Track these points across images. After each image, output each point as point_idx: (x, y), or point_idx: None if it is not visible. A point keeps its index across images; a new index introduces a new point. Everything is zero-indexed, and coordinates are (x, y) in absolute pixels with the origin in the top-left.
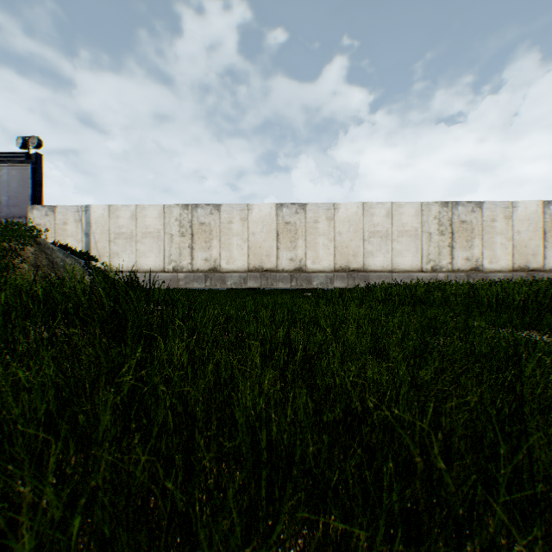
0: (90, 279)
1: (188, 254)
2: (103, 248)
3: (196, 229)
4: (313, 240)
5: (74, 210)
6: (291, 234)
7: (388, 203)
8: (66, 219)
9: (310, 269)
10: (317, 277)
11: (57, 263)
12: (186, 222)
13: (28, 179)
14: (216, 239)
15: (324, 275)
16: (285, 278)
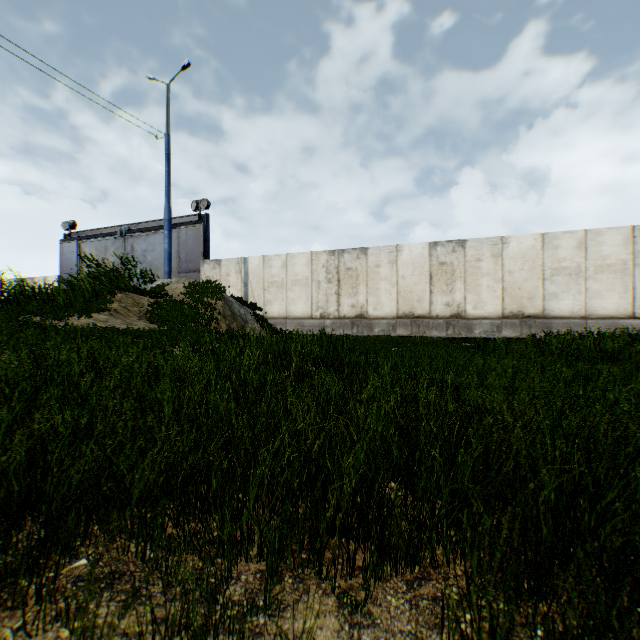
0: (257, 327)
1: (334, 301)
2: (258, 297)
3: (342, 275)
4: (474, 281)
5: (235, 262)
6: (447, 275)
7: (579, 232)
8: (228, 271)
9: (471, 315)
10: (480, 324)
11: (235, 313)
12: (333, 269)
13: (200, 238)
14: (362, 284)
15: (489, 322)
16: (439, 325)
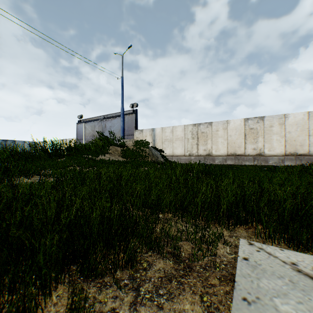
0: (162, 160)
1: (195, 147)
2: (159, 146)
3: (199, 135)
4: (268, 137)
5: (149, 130)
6: (254, 134)
7: None
8: (146, 134)
9: (267, 154)
10: (272, 159)
11: (153, 154)
12: (195, 132)
13: (133, 120)
14: (209, 139)
15: (277, 158)
16: (249, 159)
